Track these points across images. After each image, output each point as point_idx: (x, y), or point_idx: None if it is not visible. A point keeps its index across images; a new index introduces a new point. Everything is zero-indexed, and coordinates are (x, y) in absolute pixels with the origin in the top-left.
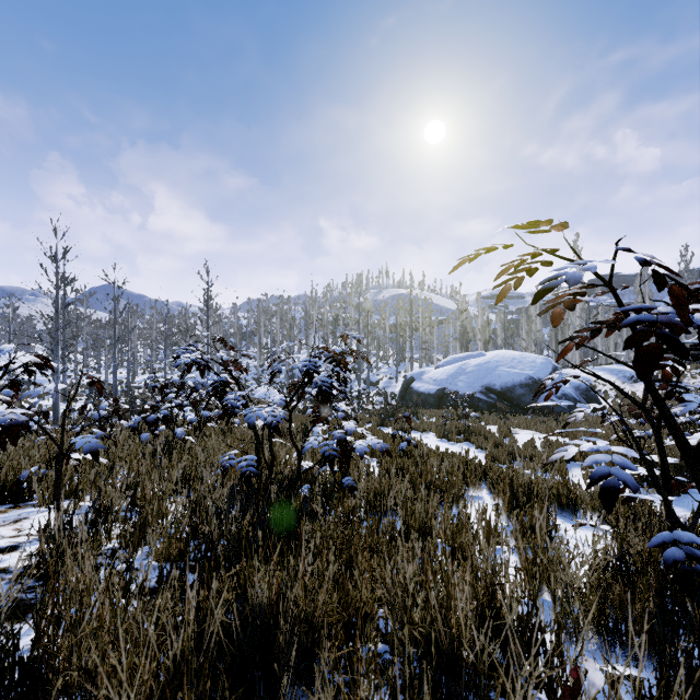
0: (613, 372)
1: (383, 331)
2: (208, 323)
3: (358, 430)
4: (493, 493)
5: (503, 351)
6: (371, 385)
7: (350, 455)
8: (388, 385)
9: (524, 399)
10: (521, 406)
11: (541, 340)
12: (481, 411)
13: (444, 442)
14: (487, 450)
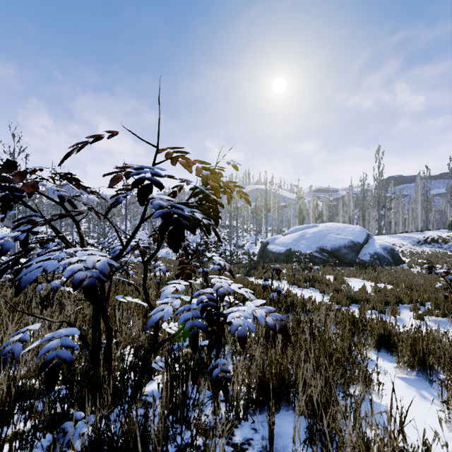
0: (404, 238)
1: (246, 212)
2: (126, 204)
3: (234, 288)
4: (398, 362)
5: (331, 223)
6: (239, 247)
7: (222, 330)
8: (250, 247)
9: (347, 256)
10: (345, 261)
11: (354, 217)
12: (317, 265)
13: (295, 288)
14: (329, 294)
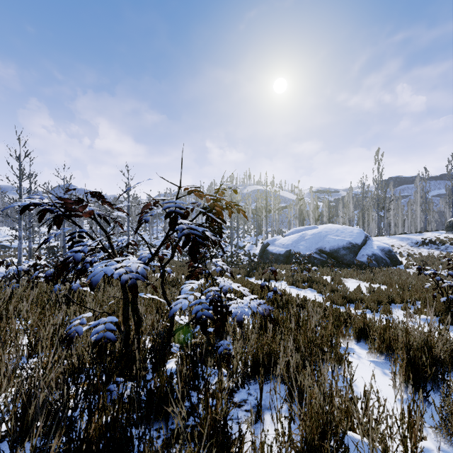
0: (403, 239)
1: (247, 213)
2: (128, 206)
3: (234, 287)
4: (369, 348)
5: (330, 225)
6: (239, 248)
7: (225, 317)
8: (251, 248)
9: (346, 258)
10: (344, 262)
11: (353, 218)
12: (316, 266)
13: (293, 288)
14: (326, 294)
